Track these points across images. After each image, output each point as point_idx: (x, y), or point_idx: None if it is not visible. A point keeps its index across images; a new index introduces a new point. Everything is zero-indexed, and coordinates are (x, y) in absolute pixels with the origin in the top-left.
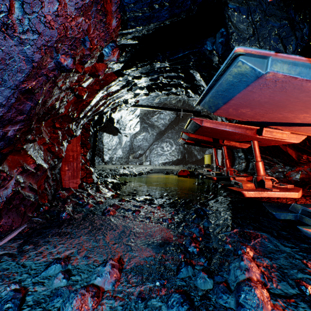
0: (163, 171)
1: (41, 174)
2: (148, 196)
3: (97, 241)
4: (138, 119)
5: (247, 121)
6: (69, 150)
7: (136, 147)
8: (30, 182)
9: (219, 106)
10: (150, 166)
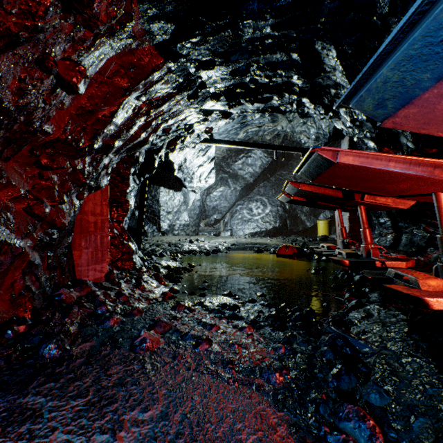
0: (252, 247)
1: (8, 260)
2: (229, 296)
3: None
4: (213, 164)
5: None
6: (88, 212)
7: (210, 209)
8: None
9: (415, 91)
10: (231, 238)
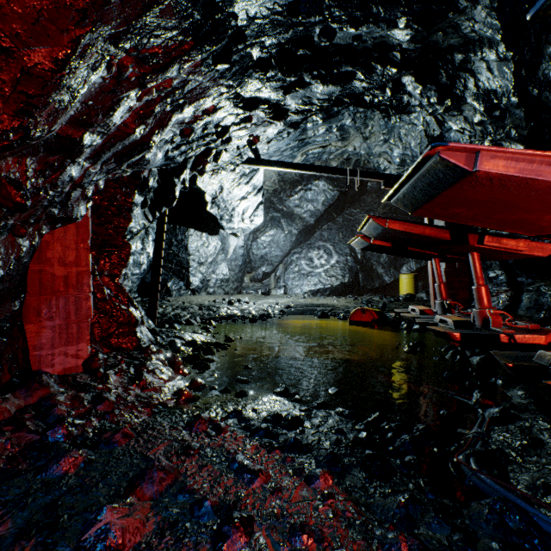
0: (314, 310)
1: None
2: (284, 396)
3: None
4: (260, 197)
5: None
6: (54, 261)
7: (257, 259)
8: None
9: None
10: (285, 298)
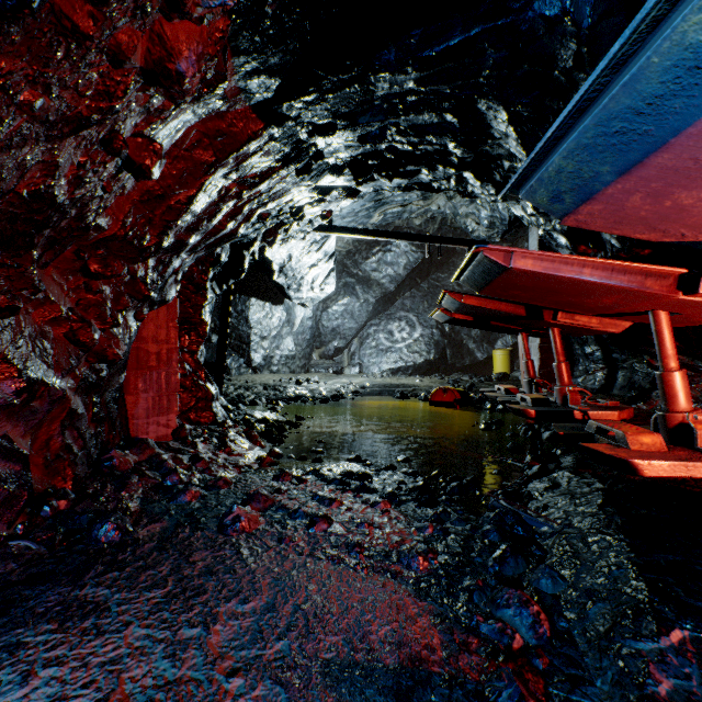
0: (392, 391)
1: (45, 407)
2: (356, 462)
3: (177, 654)
4: (332, 263)
5: (676, 242)
6: (148, 339)
7: (327, 332)
8: (4, 433)
9: (596, 186)
10: (360, 377)
